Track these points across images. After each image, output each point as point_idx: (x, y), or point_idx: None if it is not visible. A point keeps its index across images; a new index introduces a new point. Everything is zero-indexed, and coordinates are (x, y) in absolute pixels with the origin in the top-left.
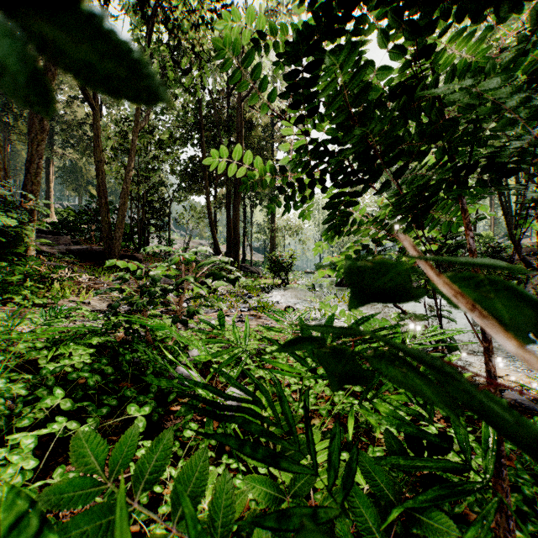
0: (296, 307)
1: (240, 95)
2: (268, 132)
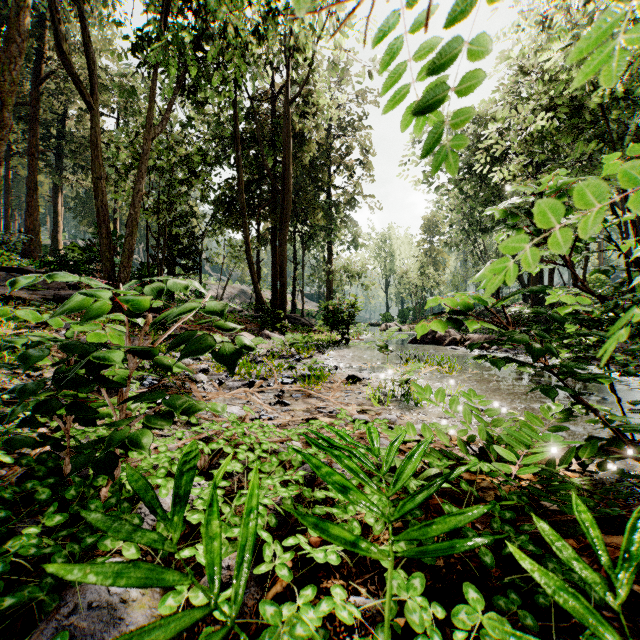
0: (362, 376)
1: (288, 96)
2: (324, 151)
